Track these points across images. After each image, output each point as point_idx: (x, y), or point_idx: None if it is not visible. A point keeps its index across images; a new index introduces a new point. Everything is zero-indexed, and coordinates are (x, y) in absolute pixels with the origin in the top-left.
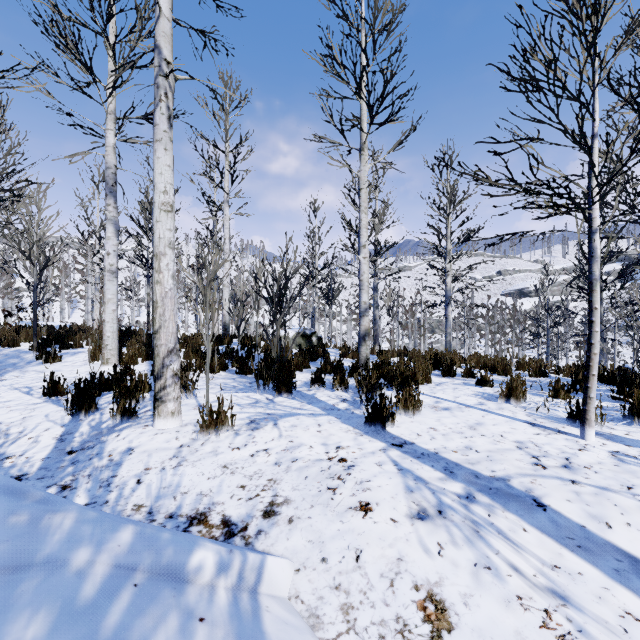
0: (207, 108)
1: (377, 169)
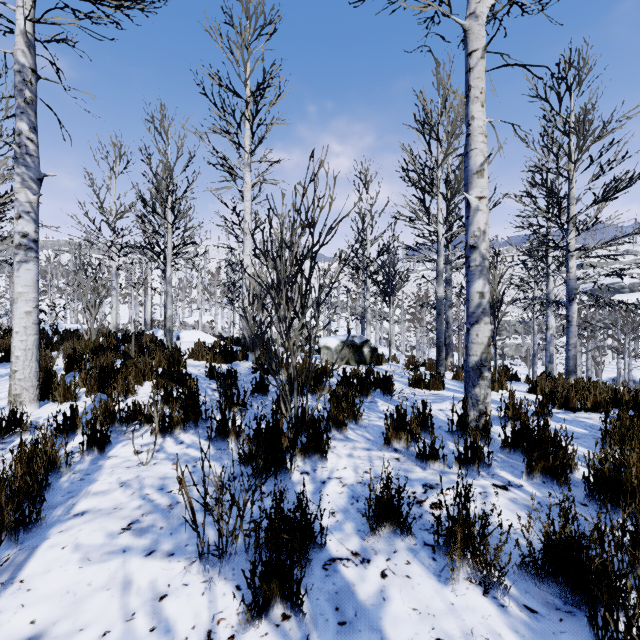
0: (221, 40)
1: (510, 1)
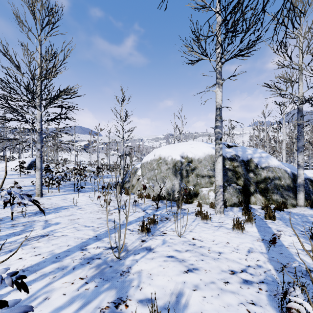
0: None
1: None
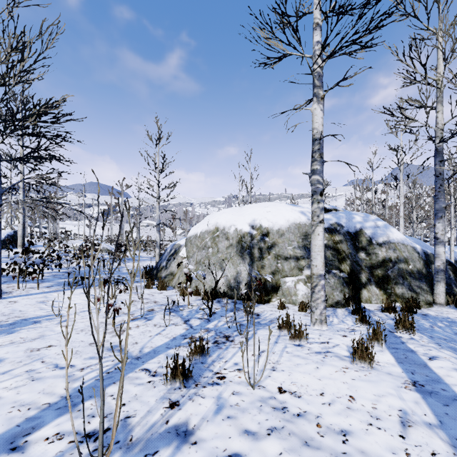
0: None
1: None
